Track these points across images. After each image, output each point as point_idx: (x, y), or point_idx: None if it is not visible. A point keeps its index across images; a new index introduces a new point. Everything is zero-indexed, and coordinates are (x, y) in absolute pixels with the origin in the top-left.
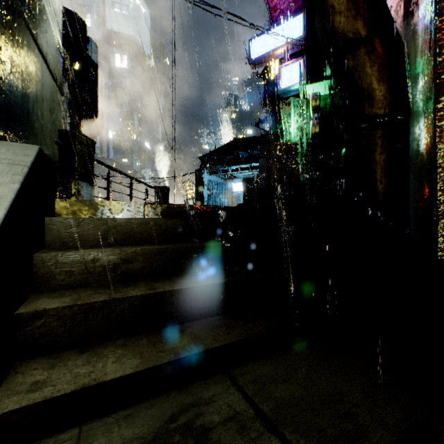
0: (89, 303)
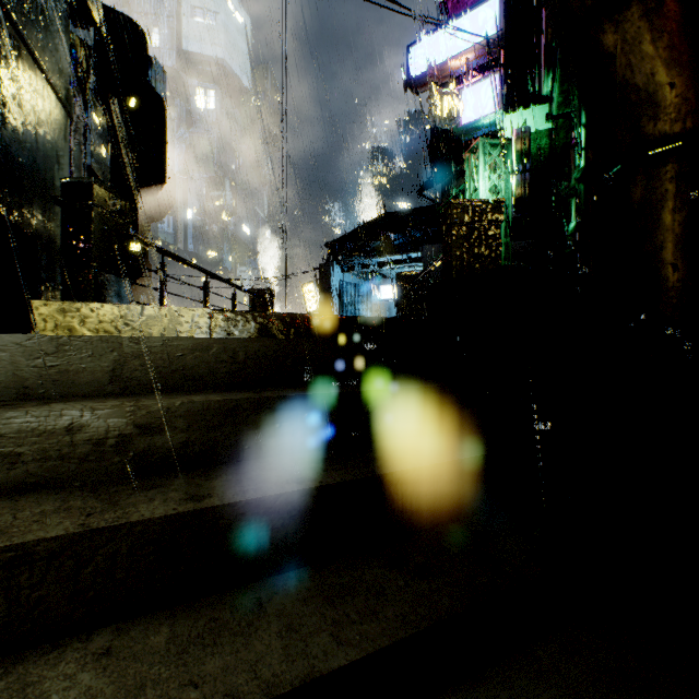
0: (21, 545)
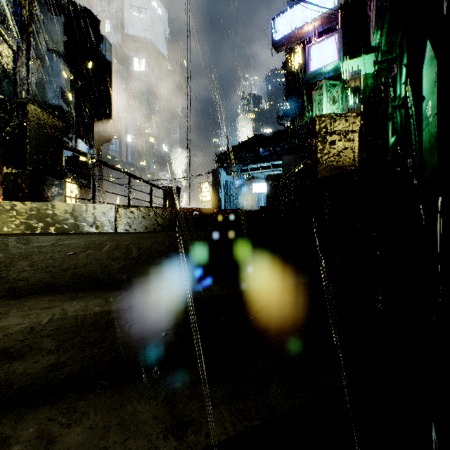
0: None
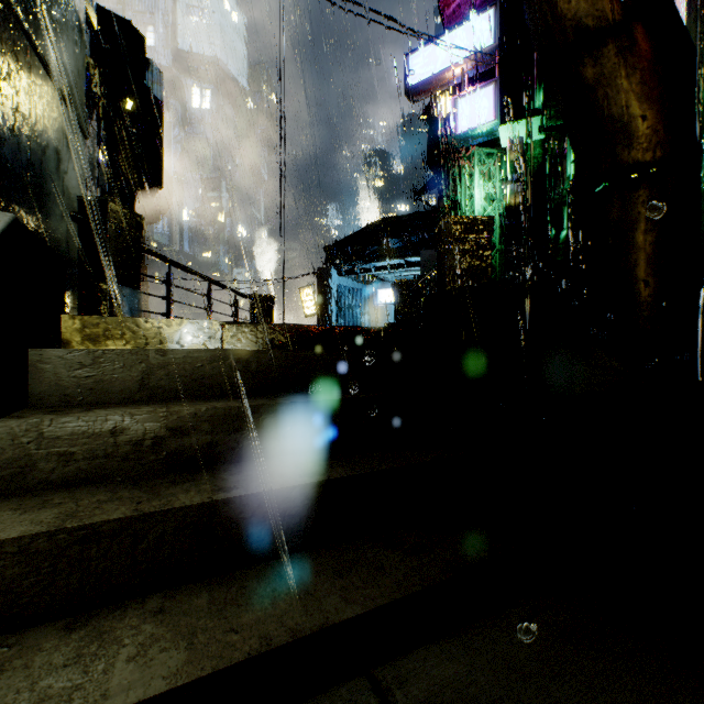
0: (91, 525)
